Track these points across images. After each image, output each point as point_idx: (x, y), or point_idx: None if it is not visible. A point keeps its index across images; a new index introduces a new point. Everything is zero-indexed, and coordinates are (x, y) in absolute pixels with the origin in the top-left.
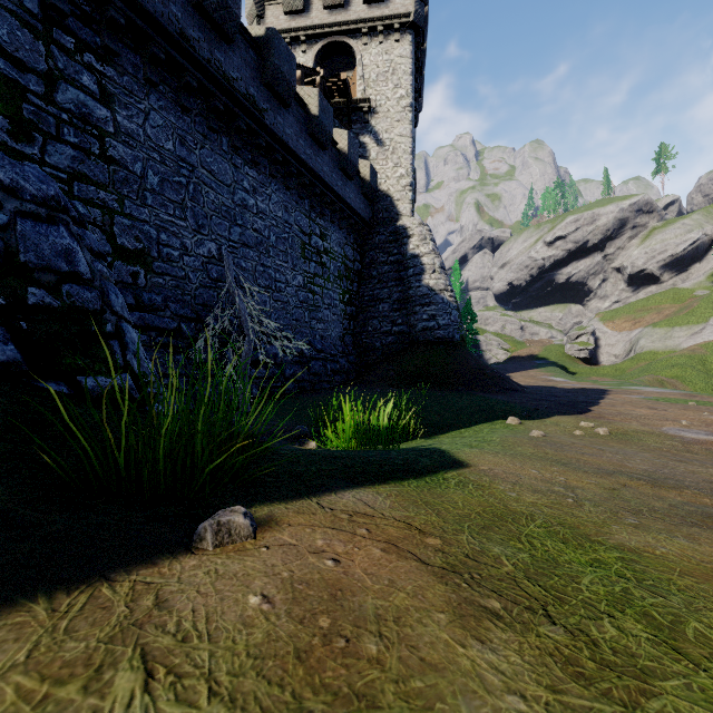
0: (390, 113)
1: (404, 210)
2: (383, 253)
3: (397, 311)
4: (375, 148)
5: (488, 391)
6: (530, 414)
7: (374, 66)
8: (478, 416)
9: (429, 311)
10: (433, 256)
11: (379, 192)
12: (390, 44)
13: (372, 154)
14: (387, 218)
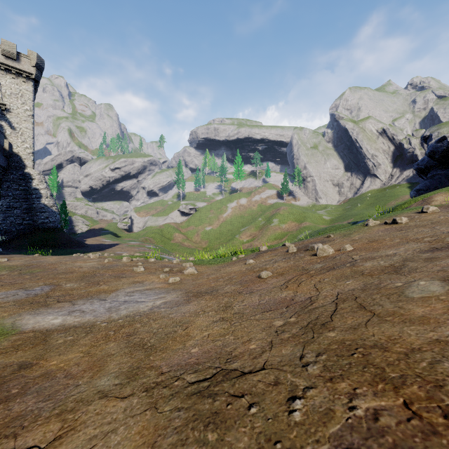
0: (20, 115)
1: (29, 164)
2: (16, 184)
3: (26, 214)
4: (10, 130)
5: (73, 247)
6: (85, 252)
7: (9, 88)
8: (69, 254)
9: (45, 215)
10: (47, 190)
11: (12, 152)
12: (20, 81)
13: (8, 132)
14: (18, 166)
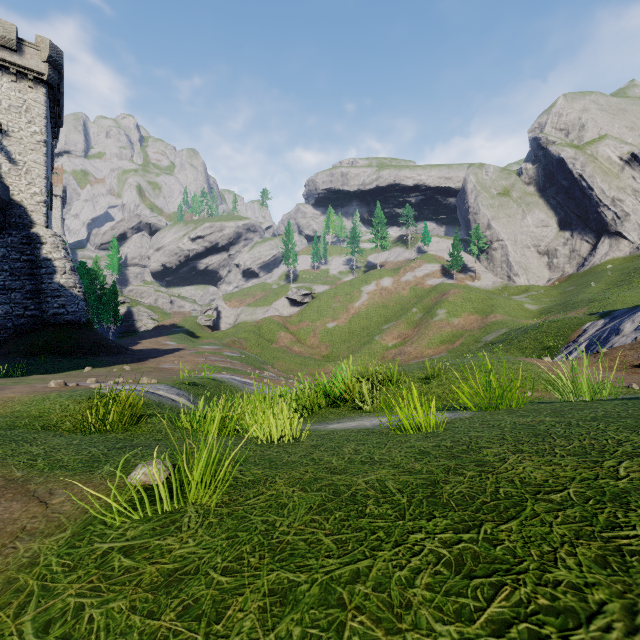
0: (24, 141)
1: (39, 220)
2: (16, 252)
3: (30, 299)
4: (8, 164)
5: (99, 355)
6: (105, 365)
7: (7, 97)
8: (72, 368)
9: (60, 301)
10: (65, 261)
11: (12, 200)
12: (24, 86)
13: (4, 168)
14: (20, 224)
